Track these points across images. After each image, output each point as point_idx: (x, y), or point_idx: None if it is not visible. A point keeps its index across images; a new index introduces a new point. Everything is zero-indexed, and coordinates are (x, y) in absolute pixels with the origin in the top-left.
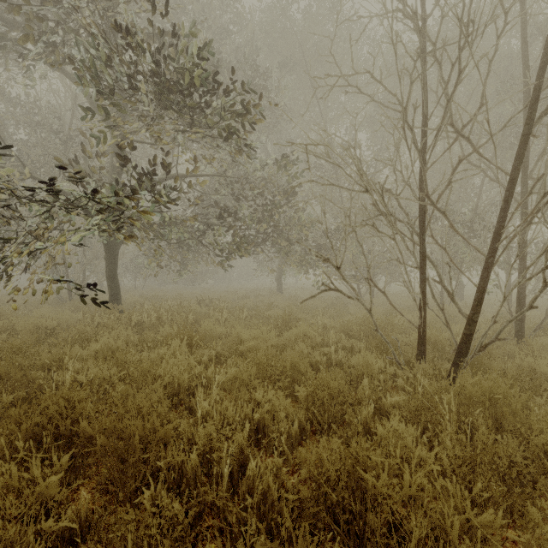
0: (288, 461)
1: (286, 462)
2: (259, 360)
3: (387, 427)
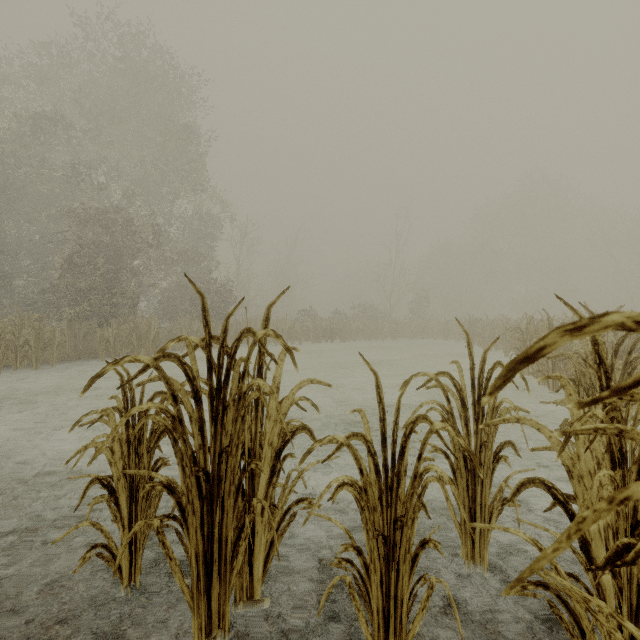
0: None
1: None
2: None
3: None
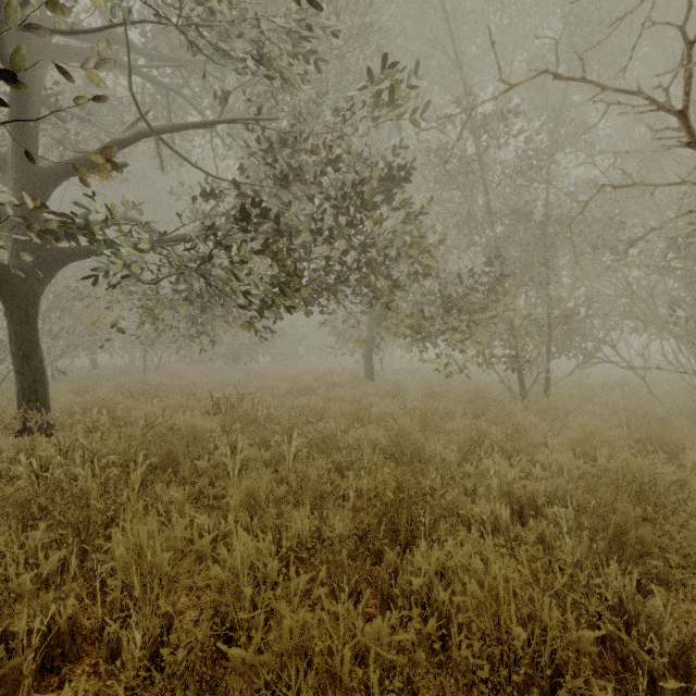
0: None
1: None
2: None
3: None
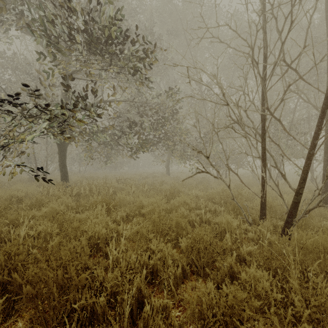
0: (175, 297)
1: (173, 298)
2: (154, 220)
3: (248, 273)
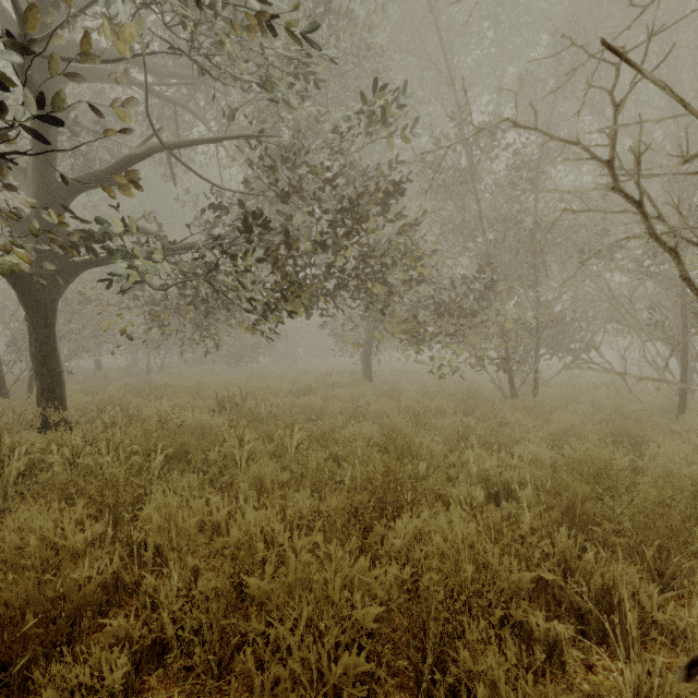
0: None
1: None
2: None
3: None
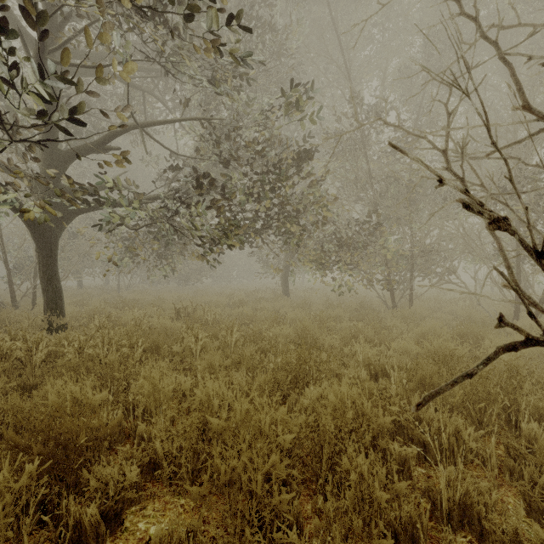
0: None
1: None
2: None
3: None
